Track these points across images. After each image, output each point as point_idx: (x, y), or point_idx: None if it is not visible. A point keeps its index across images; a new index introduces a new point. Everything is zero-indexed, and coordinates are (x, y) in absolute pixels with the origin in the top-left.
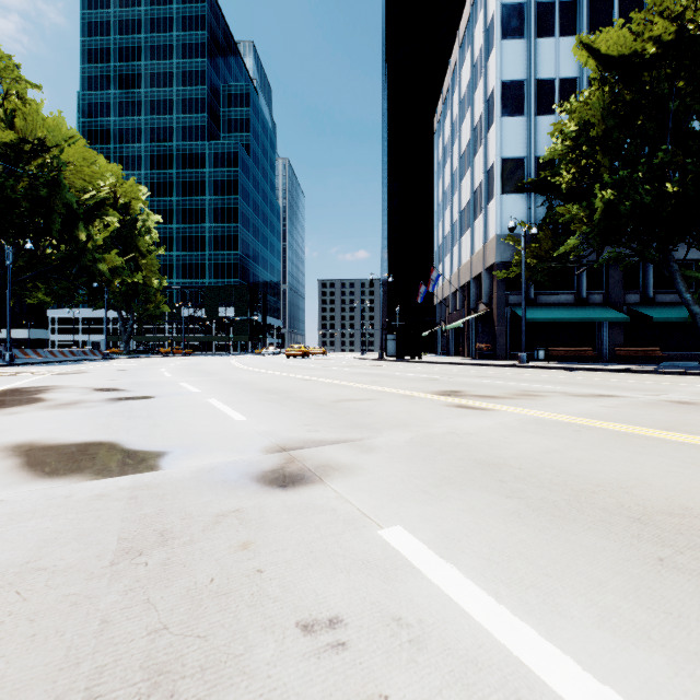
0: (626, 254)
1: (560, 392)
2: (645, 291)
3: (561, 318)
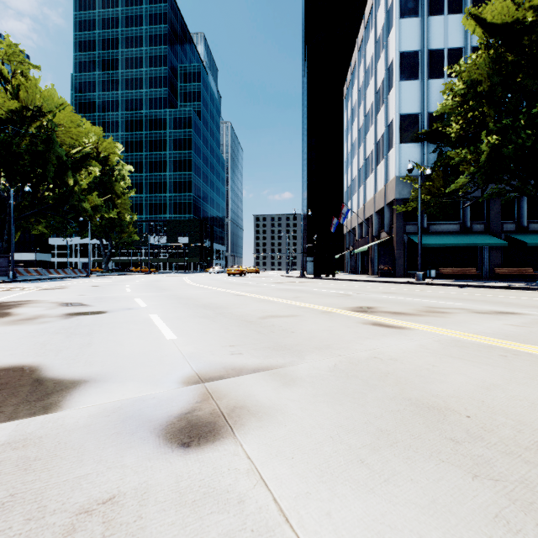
0: (507, 190)
1: (462, 308)
2: (520, 221)
3: (450, 244)
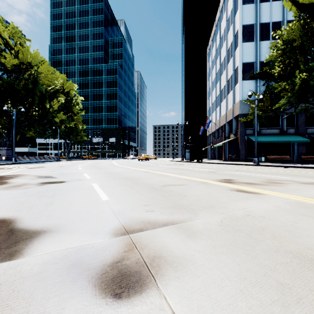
0: (311, 107)
1: (291, 180)
2: None
3: (273, 141)
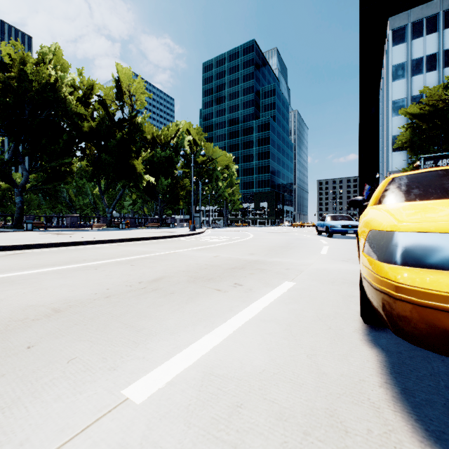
0: None
1: None
2: None
3: None
